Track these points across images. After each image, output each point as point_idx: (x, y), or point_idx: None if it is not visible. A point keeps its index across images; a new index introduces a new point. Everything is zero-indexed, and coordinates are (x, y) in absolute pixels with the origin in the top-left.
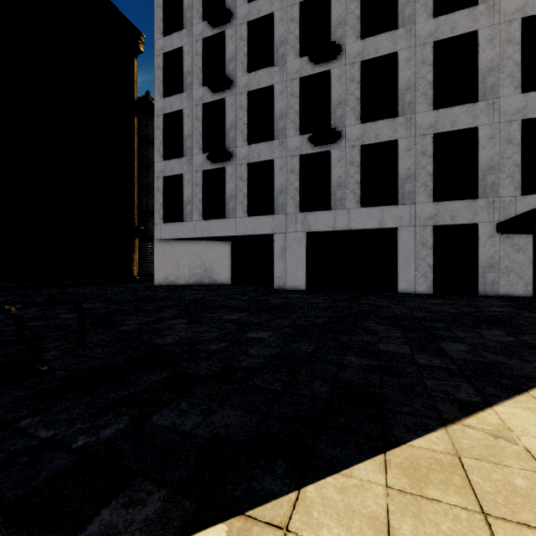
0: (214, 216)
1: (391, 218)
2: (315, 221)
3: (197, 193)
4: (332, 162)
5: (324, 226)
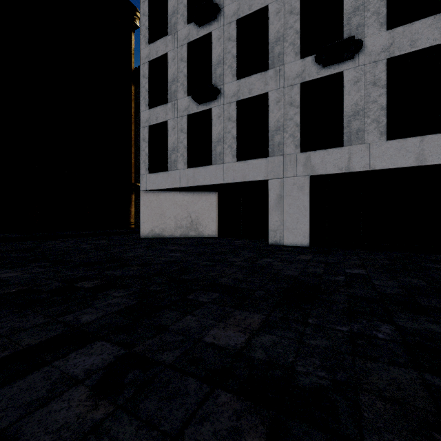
0: (200, 164)
1: (436, 151)
2: (321, 162)
3: (182, 139)
4: (346, 85)
5: (334, 167)
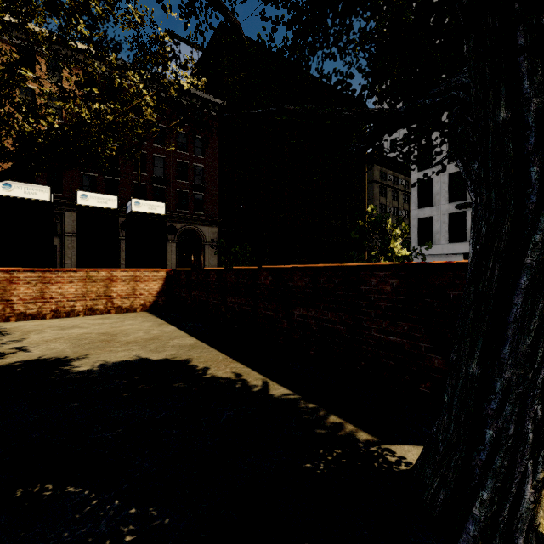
0: (456, 240)
1: None
2: None
3: (443, 227)
4: None
5: None
